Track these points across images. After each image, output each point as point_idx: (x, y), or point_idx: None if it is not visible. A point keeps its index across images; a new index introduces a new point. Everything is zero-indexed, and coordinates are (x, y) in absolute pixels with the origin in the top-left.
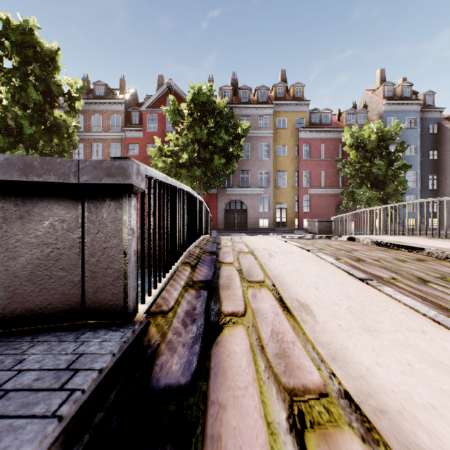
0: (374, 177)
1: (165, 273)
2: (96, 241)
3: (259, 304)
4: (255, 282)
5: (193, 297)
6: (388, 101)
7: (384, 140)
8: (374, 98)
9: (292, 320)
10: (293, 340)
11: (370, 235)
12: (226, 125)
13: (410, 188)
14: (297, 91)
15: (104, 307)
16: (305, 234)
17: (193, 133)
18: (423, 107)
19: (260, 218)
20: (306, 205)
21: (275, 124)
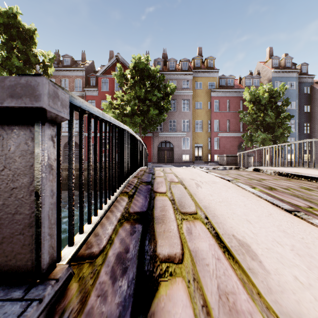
0: (266, 124)
1: (102, 205)
2: (1, 180)
3: (196, 244)
4: (188, 213)
5: (127, 233)
6: (275, 70)
7: (274, 97)
8: (265, 67)
9: (238, 268)
10: (250, 309)
11: (268, 166)
12: (158, 86)
13: (292, 132)
14: (210, 62)
15: (11, 262)
16: (217, 166)
17: (135, 91)
18: (300, 75)
19: (183, 154)
20: (216, 145)
21: (194, 86)
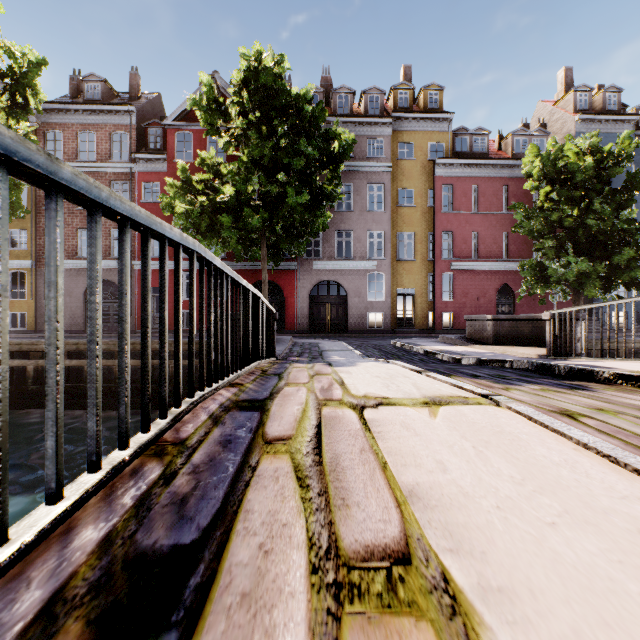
0: (586, 236)
1: None
2: None
3: None
4: None
5: None
6: (583, 116)
7: (602, 170)
8: (557, 112)
9: None
10: None
11: None
12: (310, 132)
13: None
14: (432, 98)
15: None
16: (466, 344)
17: (249, 150)
18: (637, 129)
19: (370, 311)
20: (447, 290)
21: (396, 153)
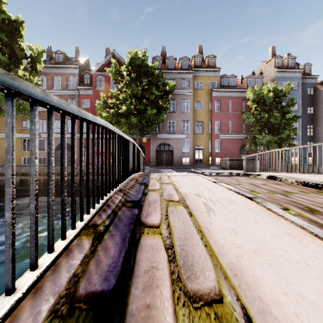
0: (271, 125)
1: (13, 283)
2: None
3: None
4: (204, 300)
5: None
6: (278, 69)
7: (279, 97)
8: (267, 67)
9: None
10: None
11: (279, 172)
12: (156, 83)
13: (299, 133)
14: (211, 61)
15: None
16: (219, 170)
17: (131, 89)
18: (303, 75)
19: (183, 157)
20: (217, 147)
21: (195, 86)
